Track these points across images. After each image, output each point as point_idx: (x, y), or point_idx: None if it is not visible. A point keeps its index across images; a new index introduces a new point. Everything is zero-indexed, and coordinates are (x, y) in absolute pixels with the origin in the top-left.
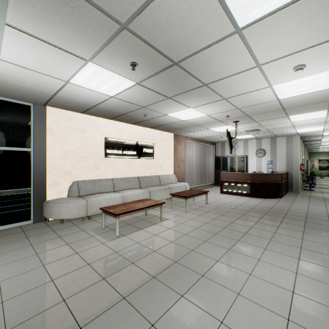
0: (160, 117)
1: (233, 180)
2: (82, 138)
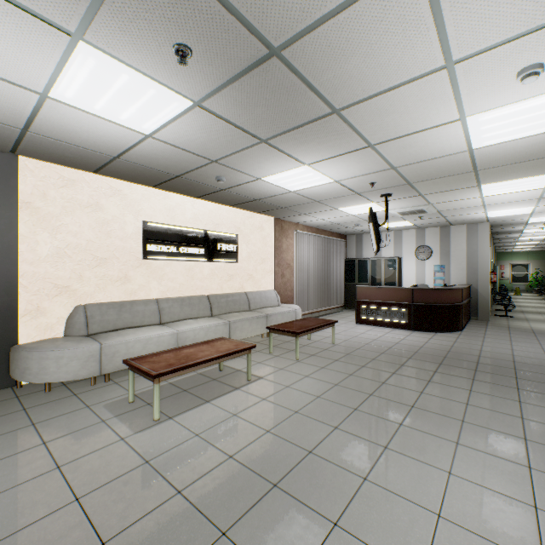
0: (247, 185)
1: (379, 300)
2: (96, 221)
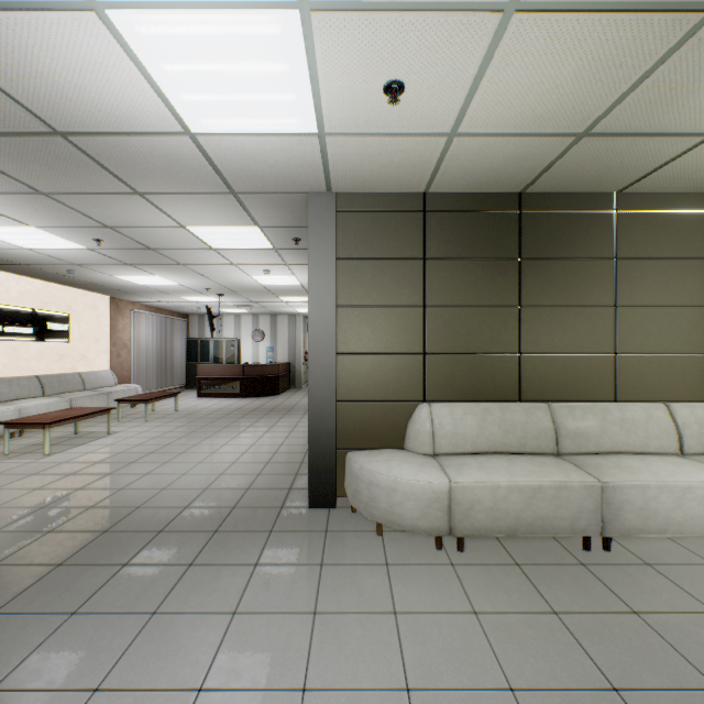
0: (97, 277)
1: (218, 375)
2: None
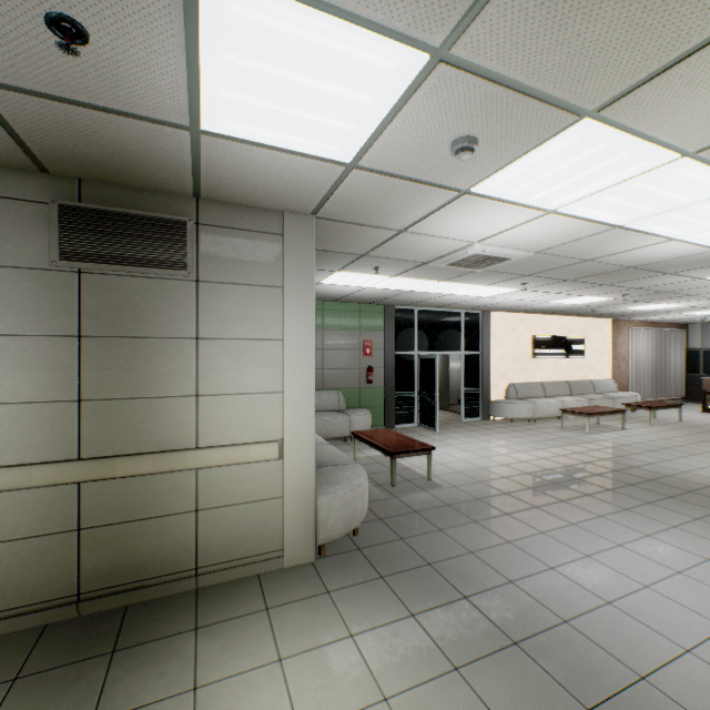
0: (608, 310)
1: None
2: (513, 338)
